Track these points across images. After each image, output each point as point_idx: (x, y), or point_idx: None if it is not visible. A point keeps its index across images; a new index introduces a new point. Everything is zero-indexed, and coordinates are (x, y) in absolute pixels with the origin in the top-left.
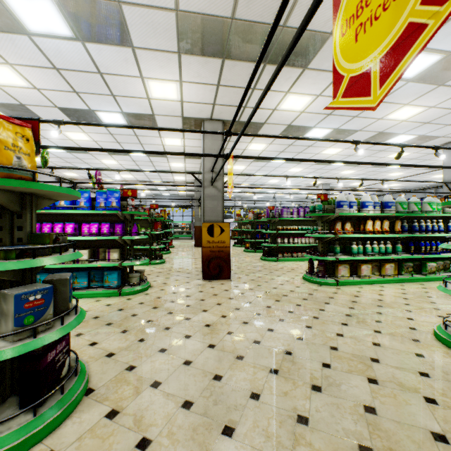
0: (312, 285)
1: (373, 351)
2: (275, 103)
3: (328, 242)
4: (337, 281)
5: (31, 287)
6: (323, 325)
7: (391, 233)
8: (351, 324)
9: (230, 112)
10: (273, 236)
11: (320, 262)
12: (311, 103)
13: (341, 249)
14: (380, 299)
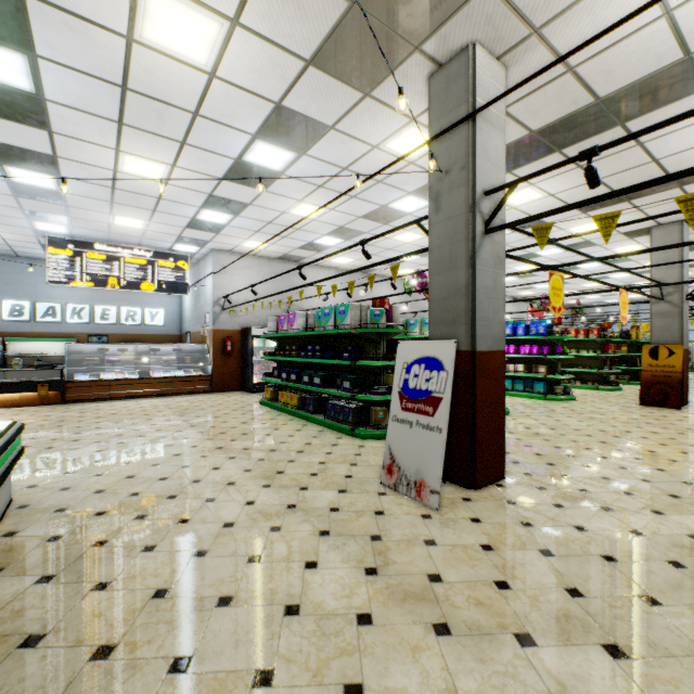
0: None
1: None
2: None
3: None
4: None
5: None
6: None
7: None
8: None
9: (680, 214)
10: None
11: None
12: None
13: None
14: None
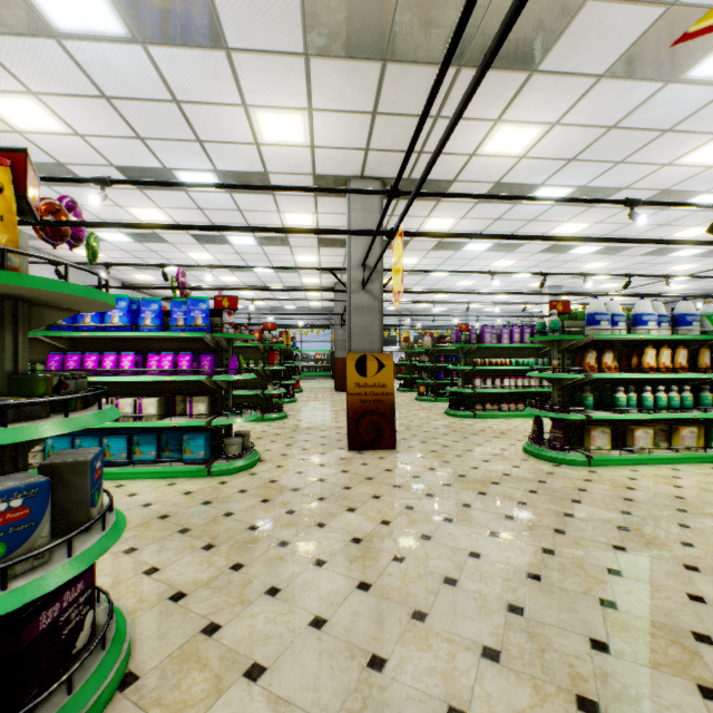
0: (542, 463)
1: (694, 615)
2: (475, 143)
3: (570, 386)
4: (588, 458)
5: (2, 484)
6: (577, 549)
7: (689, 371)
8: (634, 548)
9: (394, 163)
10: (467, 375)
11: (556, 423)
12: (539, 141)
13: (595, 400)
14: (678, 495)
